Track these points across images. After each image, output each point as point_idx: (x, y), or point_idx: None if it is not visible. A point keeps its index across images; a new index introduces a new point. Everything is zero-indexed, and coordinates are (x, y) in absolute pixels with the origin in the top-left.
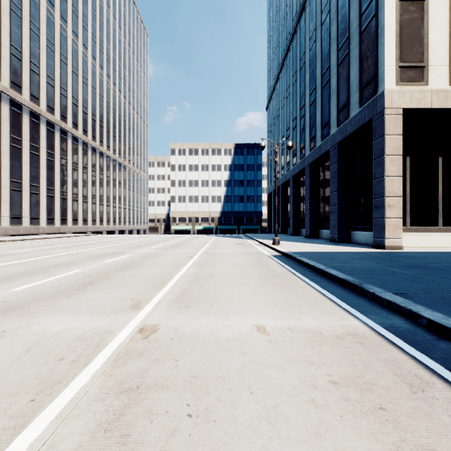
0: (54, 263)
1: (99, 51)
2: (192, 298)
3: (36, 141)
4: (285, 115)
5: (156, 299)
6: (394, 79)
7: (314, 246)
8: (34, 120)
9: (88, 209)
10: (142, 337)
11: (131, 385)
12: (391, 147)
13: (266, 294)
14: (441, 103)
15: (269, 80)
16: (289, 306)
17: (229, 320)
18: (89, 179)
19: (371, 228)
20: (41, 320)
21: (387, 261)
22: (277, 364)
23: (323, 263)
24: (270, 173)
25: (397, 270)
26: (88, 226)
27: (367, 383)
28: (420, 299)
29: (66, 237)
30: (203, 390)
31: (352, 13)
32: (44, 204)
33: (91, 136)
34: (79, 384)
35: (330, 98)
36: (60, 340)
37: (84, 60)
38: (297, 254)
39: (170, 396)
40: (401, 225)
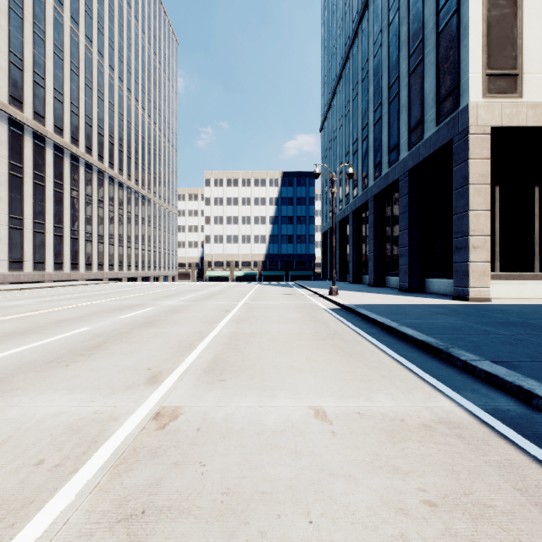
0: (56, 318)
1: (117, 59)
2: (227, 367)
3: (40, 168)
4: (344, 137)
5: (180, 369)
6: (481, 90)
7: (381, 297)
8: (38, 143)
9: (104, 251)
10: (157, 427)
11: (134, 509)
12: (476, 174)
13: (324, 361)
14: (538, 120)
15: (324, 95)
16: (355, 380)
17: (276, 401)
18: (105, 215)
19: (451, 275)
20: (23, 401)
21: (475, 316)
22: (346, 471)
23: (394, 319)
24: (326, 208)
25: (490, 329)
26: (104, 272)
27: (479, 505)
28: (529, 369)
29: (77, 286)
30: (239, 518)
31: (427, 10)
32: (51, 245)
33: (109, 163)
34: (58, 506)
35: (399, 115)
36: (43, 431)
37: (99, 71)
38: (360, 307)
39: (191, 528)
40: (489, 271)
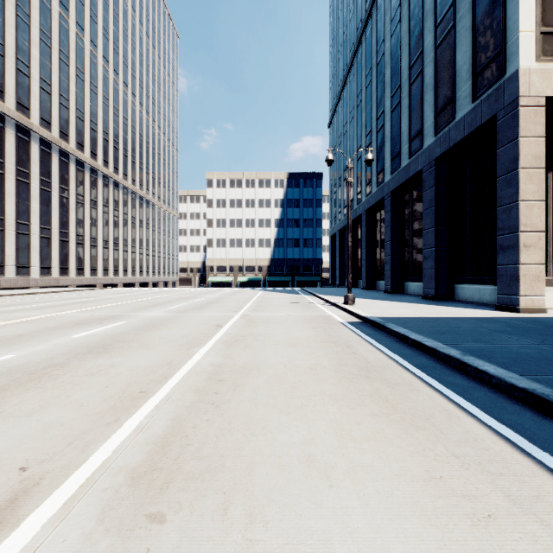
0: None
1: (112, 51)
2: (182, 462)
3: (25, 164)
4: (355, 130)
5: (84, 471)
6: (534, 51)
7: (407, 307)
8: (22, 136)
9: (98, 255)
10: None
11: None
12: (528, 156)
13: (369, 441)
14: None
15: (333, 88)
16: (459, 515)
17: None
18: (99, 216)
19: (490, 280)
20: None
21: None
22: None
23: (446, 341)
24: (335, 208)
25: None
26: (98, 277)
27: None
28: None
29: (61, 292)
30: None
31: None
32: (37, 247)
33: (103, 160)
34: None
35: (423, 96)
36: None
37: (92, 62)
38: (388, 321)
39: None
40: (544, 276)
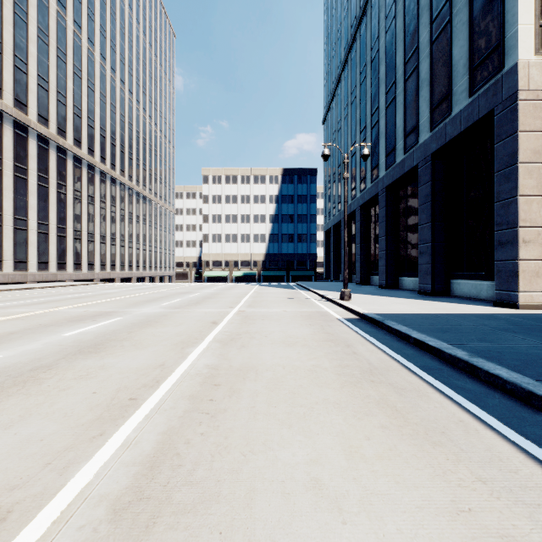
0: None
1: (109, 49)
2: (173, 490)
3: (22, 160)
4: (350, 126)
5: (59, 502)
6: (533, 45)
7: (404, 303)
8: (19, 132)
9: (95, 250)
10: None
11: None
12: (528, 151)
13: (382, 461)
14: None
15: (327, 85)
16: None
17: None
18: (96, 212)
19: (486, 276)
20: None
21: None
22: None
23: (450, 341)
24: (329, 204)
25: None
26: (95, 272)
27: None
28: None
29: (58, 287)
30: None
31: None
32: (34, 243)
33: (100, 157)
34: None
35: (418, 92)
36: None
37: (89, 60)
38: (387, 318)
39: None
40: None
